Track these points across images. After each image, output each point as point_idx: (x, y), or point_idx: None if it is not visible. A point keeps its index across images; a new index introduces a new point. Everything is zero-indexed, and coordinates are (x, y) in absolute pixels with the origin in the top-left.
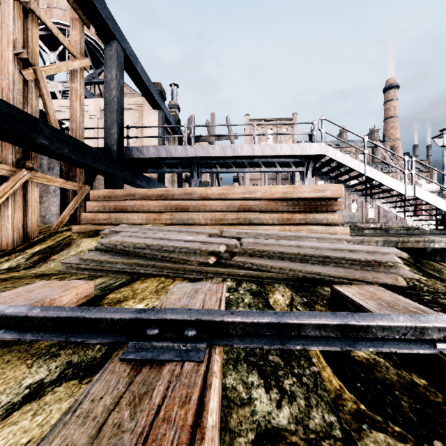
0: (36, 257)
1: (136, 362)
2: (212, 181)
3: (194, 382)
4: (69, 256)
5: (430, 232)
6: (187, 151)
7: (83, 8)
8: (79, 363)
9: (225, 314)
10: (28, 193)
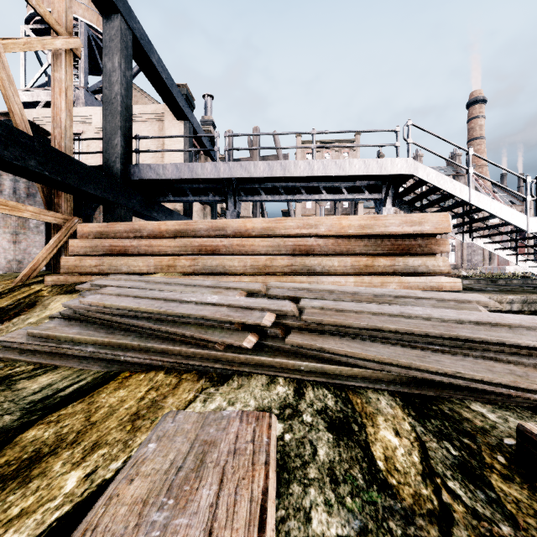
0: None
1: None
2: (255, 215)
3: None
4: (24, 326)
5: None
6: (219, 170)
7: None
8: None
9: None
10: None
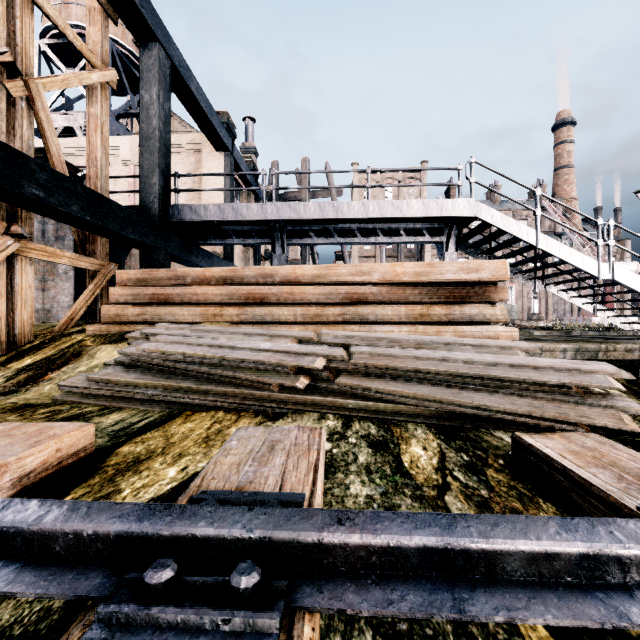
0: (23, 375)
1: None
2: (304, 258)
3: None
4: (75, 374)
5: (633, 334)
6: (265, 211)
7: None
8: (9, 628)
9: (325, 524)
10: (15, 274)
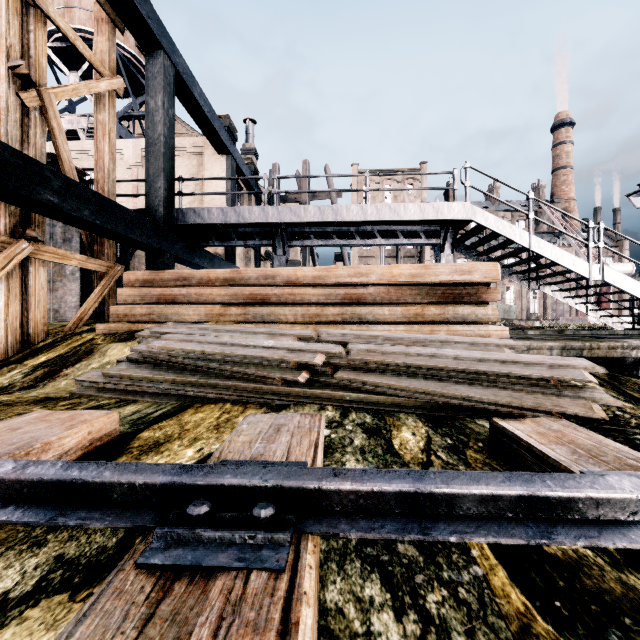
0: (40, 371)
1: (166, 569)
2: (304, 259)
3: (267, 617)
4: (89, 370)
5: (624, 333)
6: (267, 214)
7: (113, 1)
8: (76, 559)
9: (324, 476)
10: (29, 275)
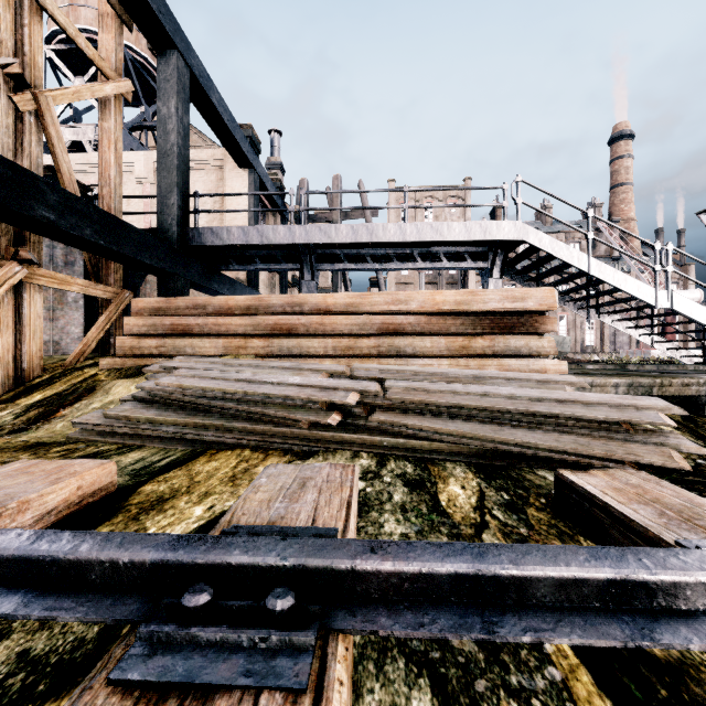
0: (33, 412)
1: (147, 687)
2: (335, 285)
3: None
4: (89, 411)
5: (694, 368)
6: (293, 234)
7: None
8: (45, 656)
9: (358, 553)
10: (23, 303)
